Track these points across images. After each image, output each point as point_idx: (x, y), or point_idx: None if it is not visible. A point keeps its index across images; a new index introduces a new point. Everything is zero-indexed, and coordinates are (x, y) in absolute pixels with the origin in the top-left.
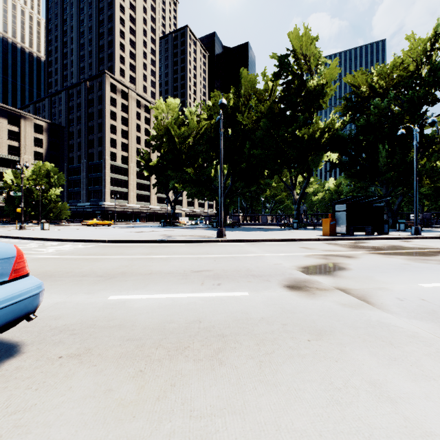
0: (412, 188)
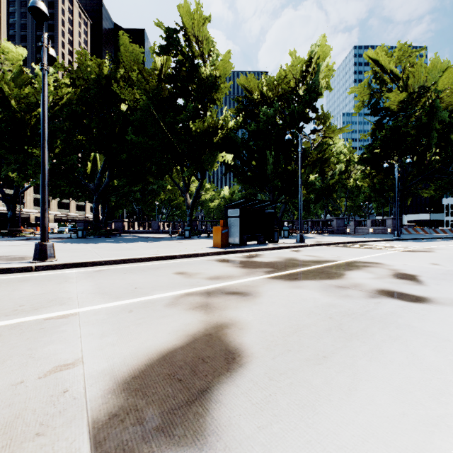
0: (293, 196)
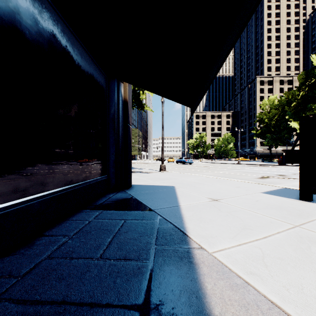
0: None
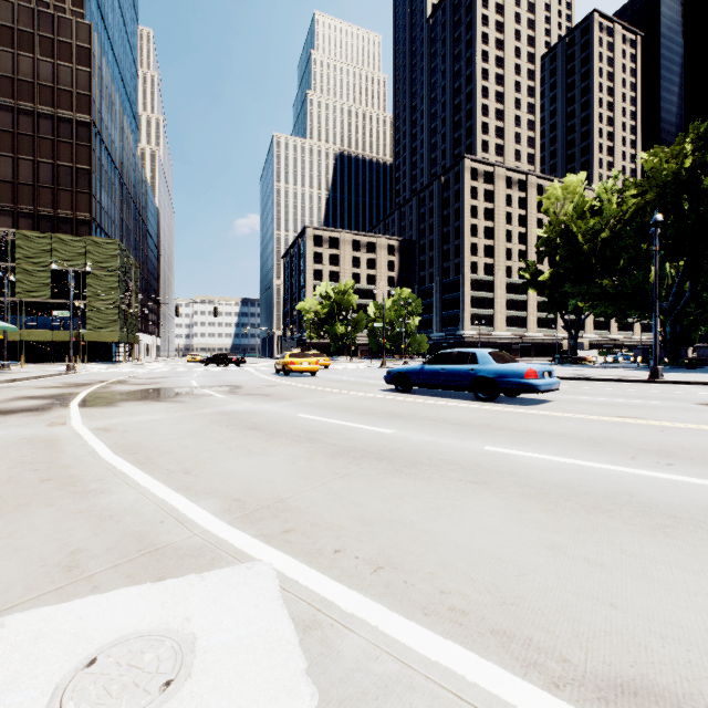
0: None
